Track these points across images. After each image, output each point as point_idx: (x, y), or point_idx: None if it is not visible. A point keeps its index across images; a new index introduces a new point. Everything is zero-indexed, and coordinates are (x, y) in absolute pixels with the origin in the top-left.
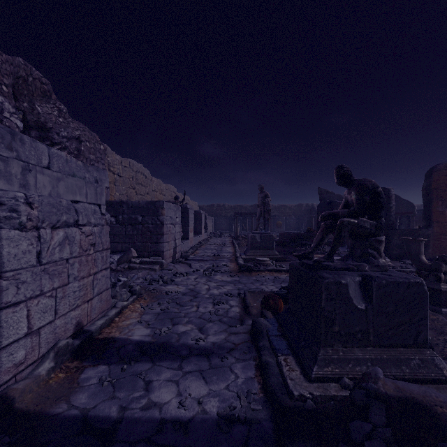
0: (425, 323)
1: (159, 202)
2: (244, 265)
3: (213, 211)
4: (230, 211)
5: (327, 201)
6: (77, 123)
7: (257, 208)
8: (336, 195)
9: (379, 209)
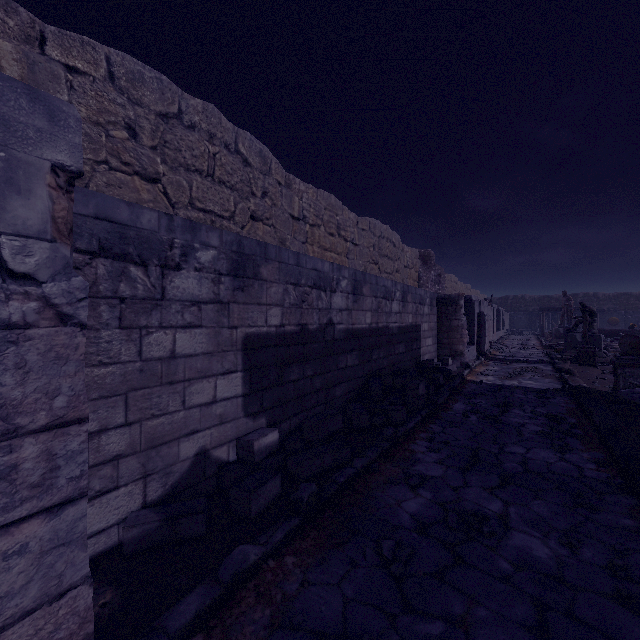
0: (600, 345)
1: None
2: (548, 346)
3: (507, 305)
4: (533, 305)
5: None
6: (438, 266)
7: (576, 299)
8: None
9: (593, 315)
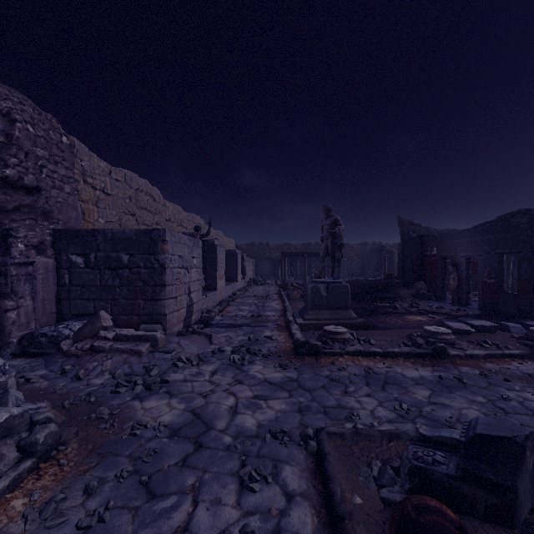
0: None
1: (158, 231)
2: (305, 343)
3: (254, 252)
4: (276, 252)
5: (413, 235)
6: (6, 89)
7: (310, 247)
8: (423, 228)
9: None
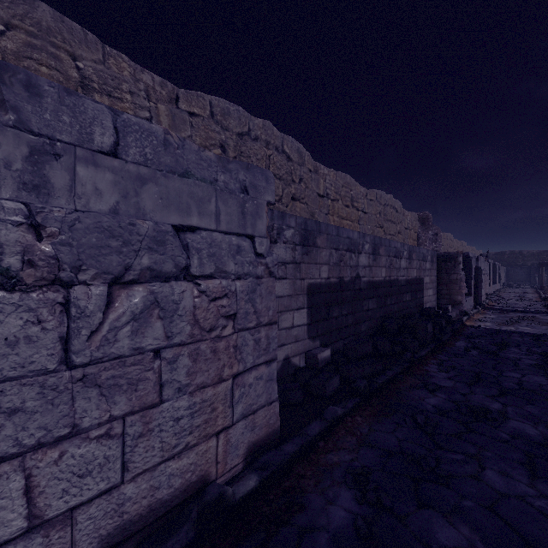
0: None
1: None
2: (546, 298)
3: (503, 260)
4: (531, 259)
5: None
6: (435, 226)
7: None
8: None
9: None
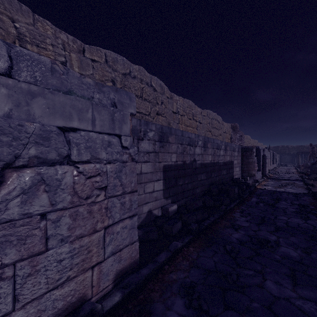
0: None
1: None
2: (301, 172)
3: (278, 151)
4: (293, 150)
5: None
6: (240, 131)
7: None
8: None
9: None
